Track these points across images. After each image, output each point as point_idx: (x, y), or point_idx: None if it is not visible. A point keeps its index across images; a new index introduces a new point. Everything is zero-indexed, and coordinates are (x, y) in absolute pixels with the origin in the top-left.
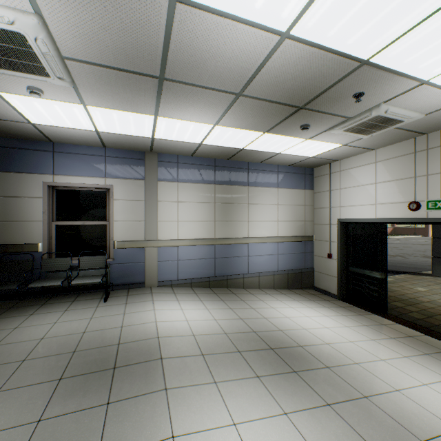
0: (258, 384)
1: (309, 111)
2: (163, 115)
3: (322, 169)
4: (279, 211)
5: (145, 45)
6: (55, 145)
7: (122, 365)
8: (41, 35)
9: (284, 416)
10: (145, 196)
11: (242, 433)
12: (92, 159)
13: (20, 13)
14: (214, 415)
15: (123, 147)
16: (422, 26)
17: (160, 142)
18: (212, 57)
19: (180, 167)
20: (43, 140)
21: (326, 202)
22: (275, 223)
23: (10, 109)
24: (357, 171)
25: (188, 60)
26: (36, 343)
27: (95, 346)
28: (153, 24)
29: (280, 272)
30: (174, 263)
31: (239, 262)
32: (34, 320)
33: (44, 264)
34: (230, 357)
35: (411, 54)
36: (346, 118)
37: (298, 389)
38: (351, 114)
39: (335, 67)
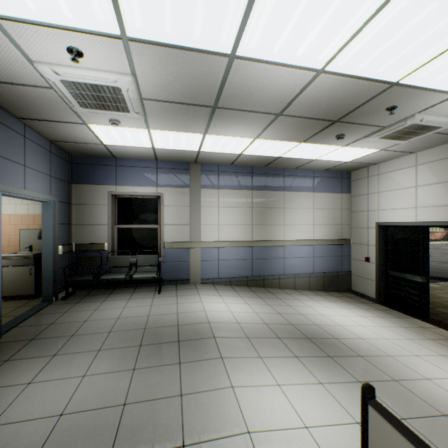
0: (296, 361)
1: (344, 124)
2: (211, 133)
3: (360, 173)
4: (315, 214)
5: (205, 86)
6: (117, 160)
7: (184, 340)
8: (132, 87)
9: (319, 384)
10: (190, 202)
11: (285, 391)
12: (146, 171)
13: (122, 75)
14: (262, 377)
15: (172, 159)
16: (445, 55)
17: (205, 154)
18: (258, 90)
19: (220, 175)
20: (109, 156)
21: (364, 205)
22: (310, 227)
23: (92, 135)
24: (396, 174)
25: (238, 93)
26: (114, 321)
27: (160, 325)
28: (214, 73)
29: (315, 274)
30: (215, 263)
31: (275, 264)
32: (107, 304)
33: (110, 261)
34: (271, 341)
35: (439, 75)
36: (381, 127)
37: (332, 368)
38: (385, 124)
39: (367, 89)
